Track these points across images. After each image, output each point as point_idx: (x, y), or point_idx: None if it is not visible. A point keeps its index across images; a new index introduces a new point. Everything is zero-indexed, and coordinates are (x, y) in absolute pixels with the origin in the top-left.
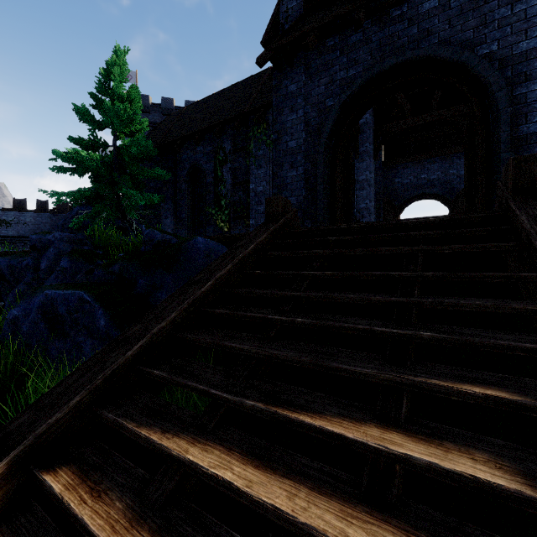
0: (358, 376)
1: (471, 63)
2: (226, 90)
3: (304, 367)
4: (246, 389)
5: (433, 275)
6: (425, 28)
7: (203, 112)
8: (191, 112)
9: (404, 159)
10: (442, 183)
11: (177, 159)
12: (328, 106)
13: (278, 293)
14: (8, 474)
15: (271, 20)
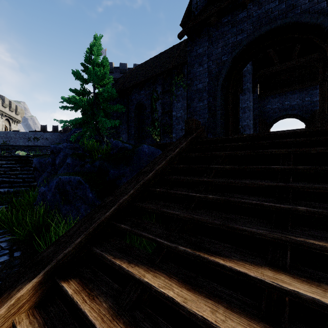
0: (254, 234)
1: (325, 24)
2: (158, 55)
3: (213, 227)
4: (178, 239)
5: (303, 168)
6: (291, 3)
7: (144, 70)
8: (137, 70)
9: (273, 92)
10: (300, 107)
11: (129, 99)
12: (223, 61)
13: (195, 179)
14: (43, 281)
15: (186, 10)
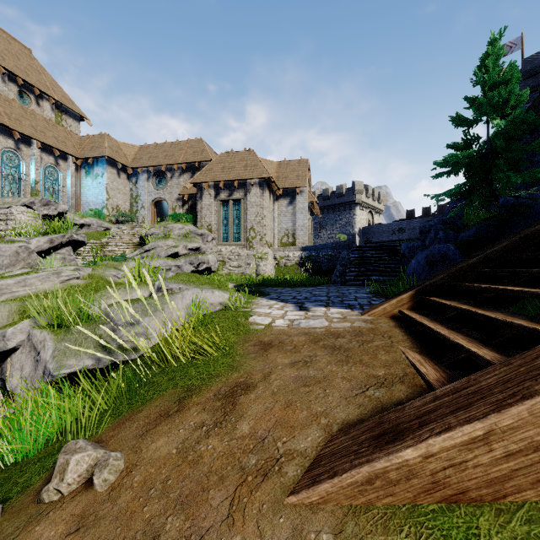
0: None
1: None
2: None
3: None
4: None
5: None
6: None
7: None
8: None
9: None
10: None
11: None
12: None
13: None
14: (415, 295)
15: None
